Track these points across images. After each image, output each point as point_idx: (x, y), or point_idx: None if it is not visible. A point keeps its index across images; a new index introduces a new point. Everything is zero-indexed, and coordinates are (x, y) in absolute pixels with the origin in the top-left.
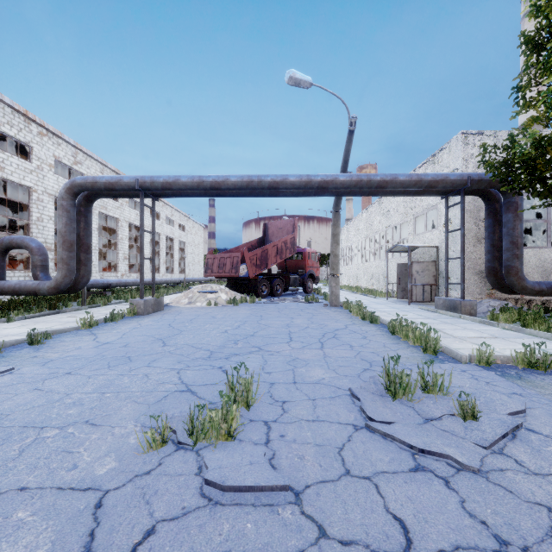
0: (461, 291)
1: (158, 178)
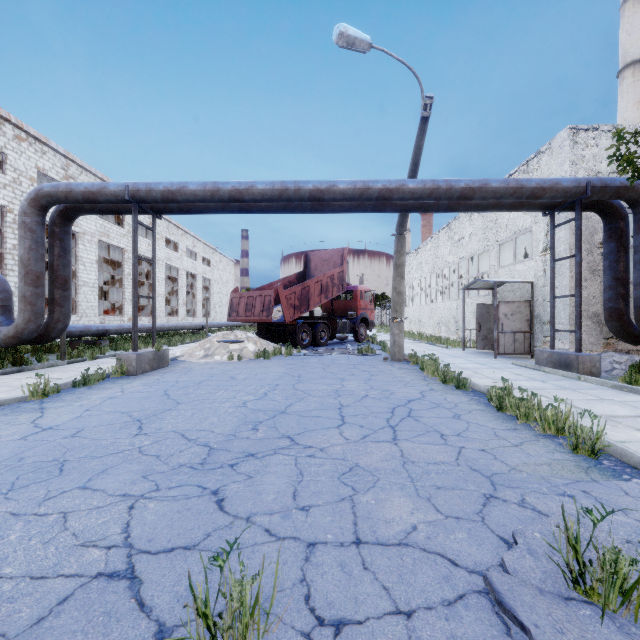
0: (577, 341)
1: (156, 186)
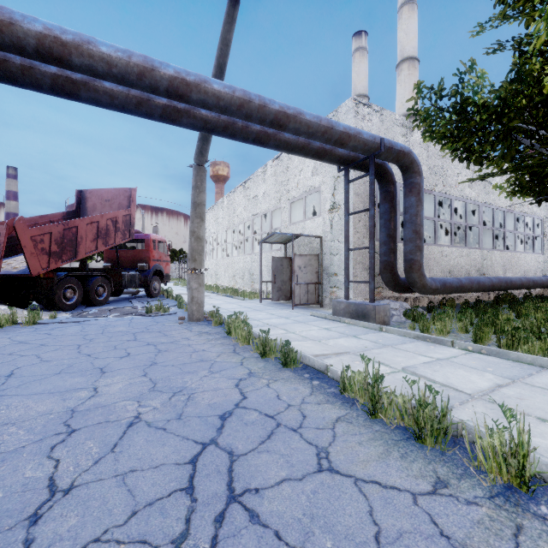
0: (371, 291)
1: None
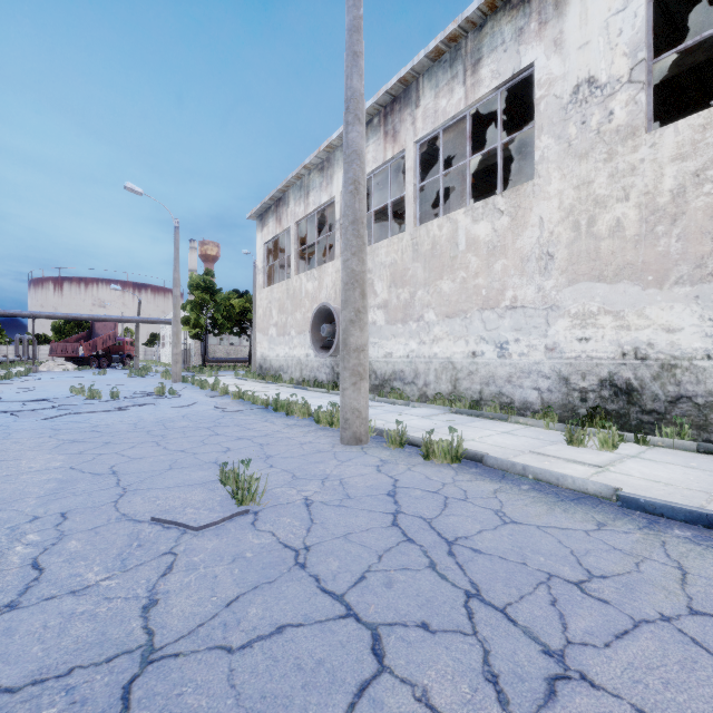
0: (186, 361)
1: (44, 314)
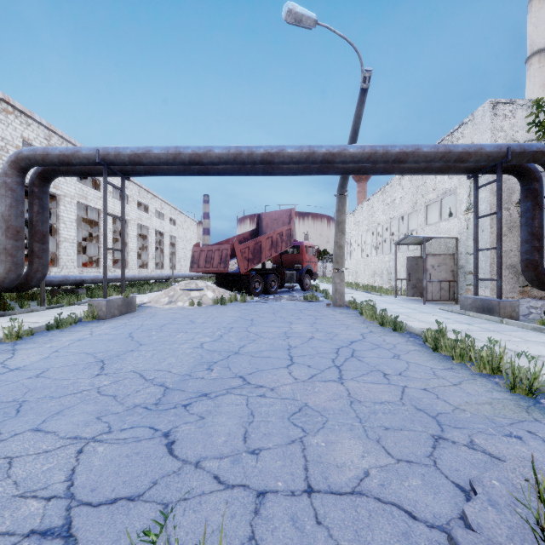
0: (498, 288)
1: (124, 150)
